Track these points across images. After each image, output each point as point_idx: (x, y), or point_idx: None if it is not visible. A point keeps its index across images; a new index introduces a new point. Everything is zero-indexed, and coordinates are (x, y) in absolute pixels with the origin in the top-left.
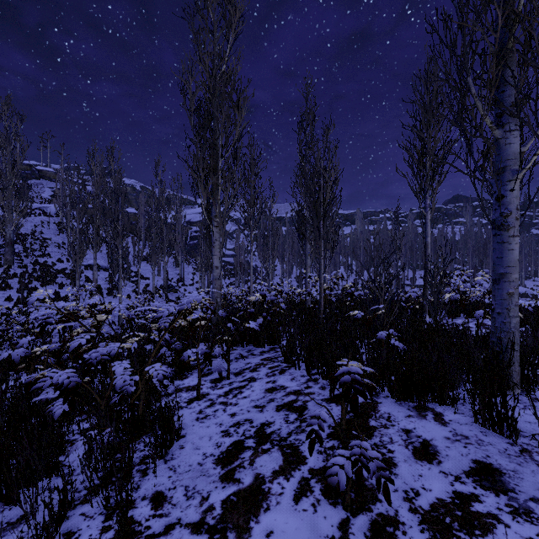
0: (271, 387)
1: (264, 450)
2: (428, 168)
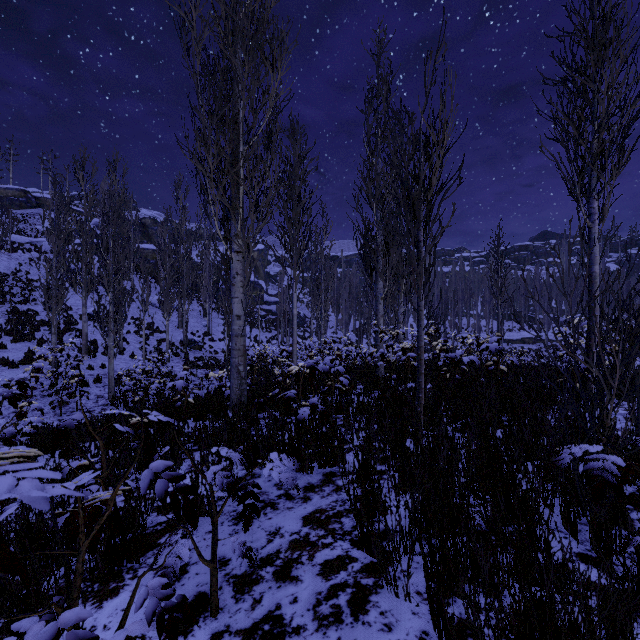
0: None
1: None
2: (595, 145)
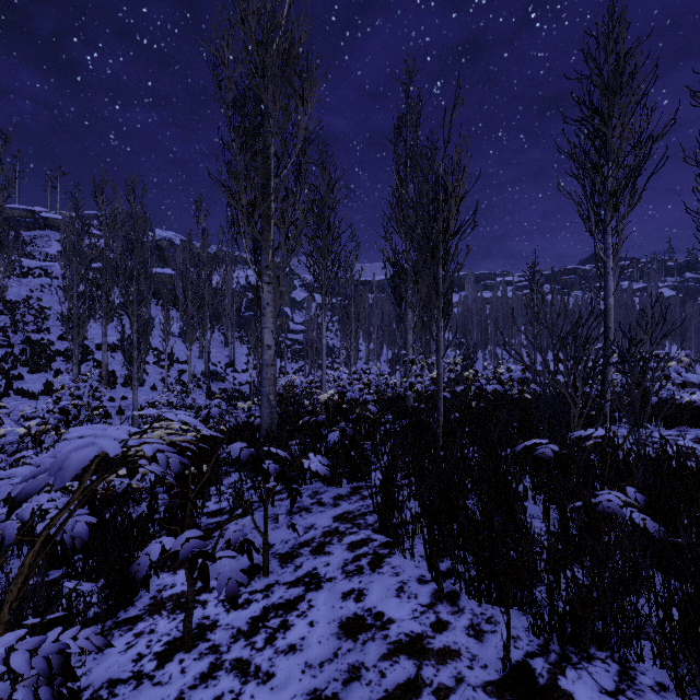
0: (353, 617)
1: None
2: (610, 183)
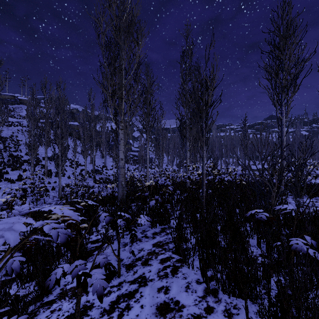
0: (163, 303)
1: None
2: (283, 82)
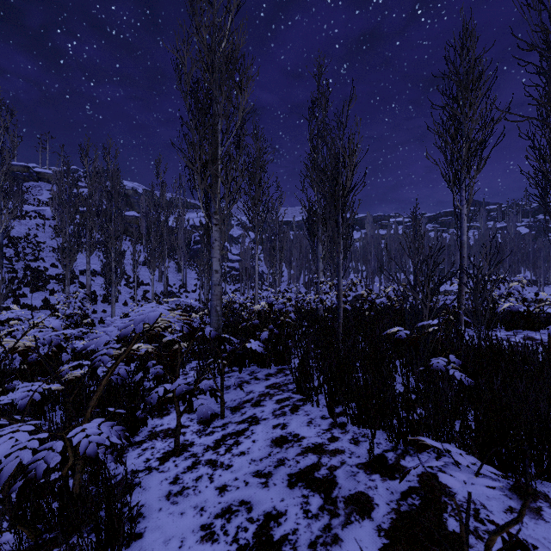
0: (280, 437)
1: None
2: (464, 153)
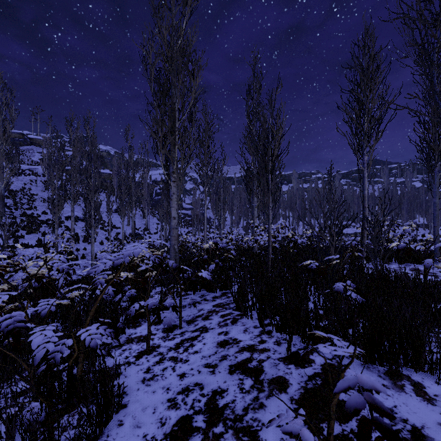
0: (223, 340)
1: (216, 436)
2: (365, 127)
